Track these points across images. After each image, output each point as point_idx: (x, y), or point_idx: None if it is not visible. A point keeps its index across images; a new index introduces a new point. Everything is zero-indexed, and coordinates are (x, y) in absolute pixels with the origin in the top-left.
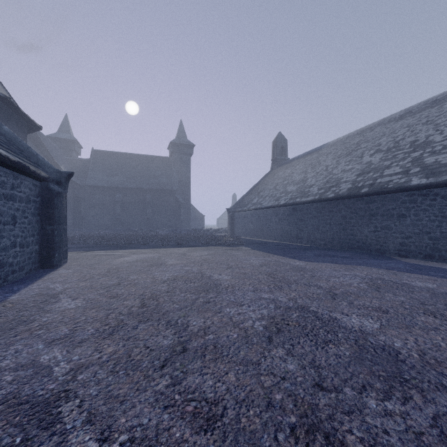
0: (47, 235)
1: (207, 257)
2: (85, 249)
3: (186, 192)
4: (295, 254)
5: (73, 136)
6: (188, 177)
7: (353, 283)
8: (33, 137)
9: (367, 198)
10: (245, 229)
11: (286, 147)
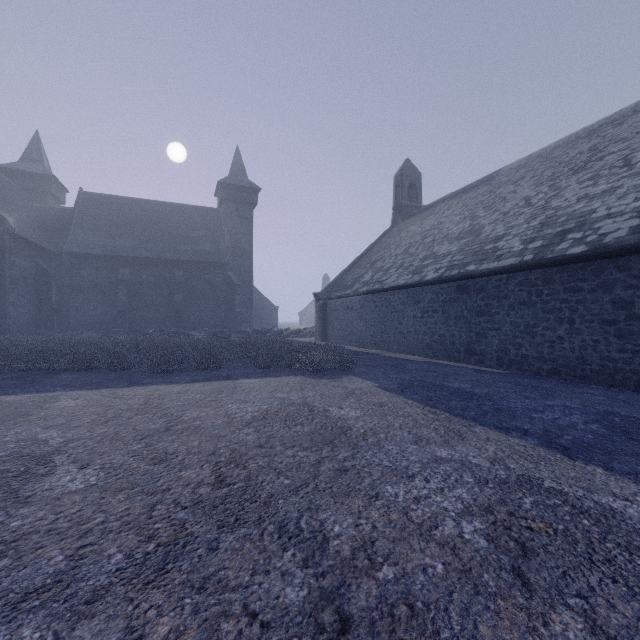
0: None
1: (239, 443)
2: None
3: (246, 267)
4: (528, 417)
5: (48, 169)
6: (249, 241)
7: None
8: None
9: None
10: (348, 331)
11: (418, 186)
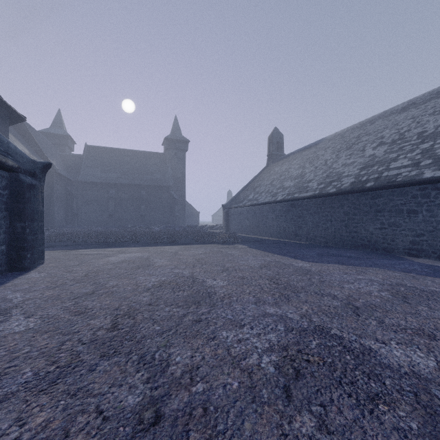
0: (16, 233)
1: (200, 257)
2: (70, 248)
3: (181, 188)
4: (295, 253)
5: (66, 131)
6: (182, 173)
7: (373, 291)
8: (23, 132)
9: (373, 193)
10: (241, 226)
11: (282, 143)
